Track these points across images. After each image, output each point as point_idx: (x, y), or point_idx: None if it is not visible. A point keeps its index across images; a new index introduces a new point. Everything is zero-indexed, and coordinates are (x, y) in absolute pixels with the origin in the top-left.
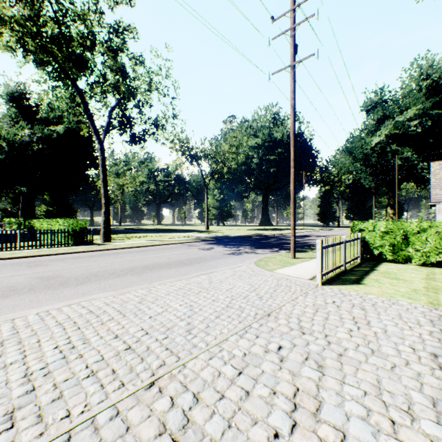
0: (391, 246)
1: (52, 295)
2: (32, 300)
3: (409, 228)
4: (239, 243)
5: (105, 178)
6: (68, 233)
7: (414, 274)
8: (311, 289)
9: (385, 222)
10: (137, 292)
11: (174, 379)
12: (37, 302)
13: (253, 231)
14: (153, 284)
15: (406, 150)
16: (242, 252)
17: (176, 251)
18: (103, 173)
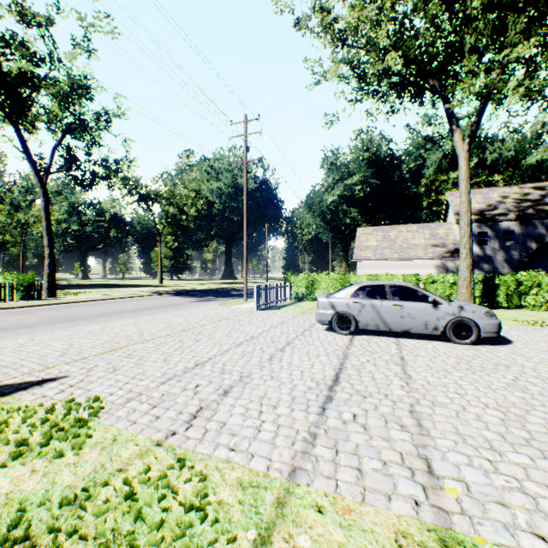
0: (307, 290)
1: (88, 322)
2: (79, 324)
3: (315, 278)
4: (203, 294)
5: (49, 226)
6: (12, 288)
7: (311, 305)
8: (250, 312)
9: (306, 275)
10: (147, 318)
11: (191, 330)
12: (86, 324)
13: (215, 285)
14: (152, 315)
15: (353, 211)
16: (207, 300)
17: (146, 301)
18: (47, 220)
